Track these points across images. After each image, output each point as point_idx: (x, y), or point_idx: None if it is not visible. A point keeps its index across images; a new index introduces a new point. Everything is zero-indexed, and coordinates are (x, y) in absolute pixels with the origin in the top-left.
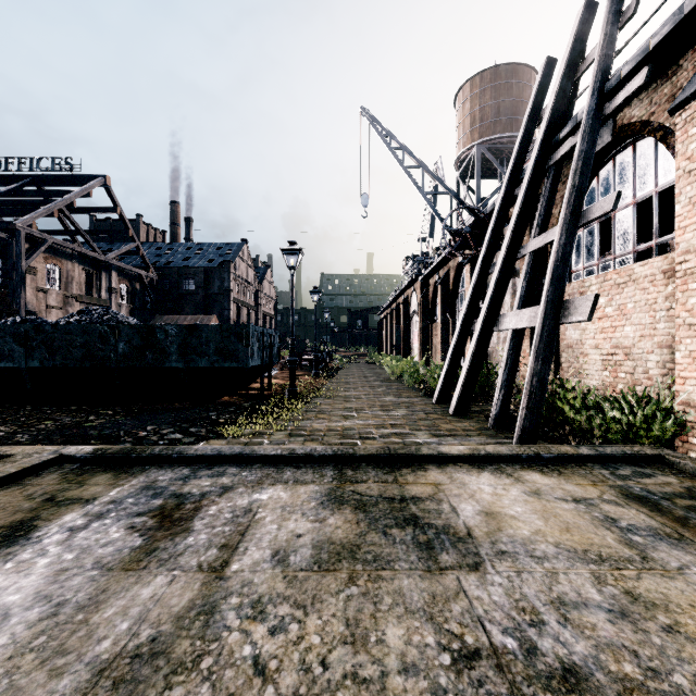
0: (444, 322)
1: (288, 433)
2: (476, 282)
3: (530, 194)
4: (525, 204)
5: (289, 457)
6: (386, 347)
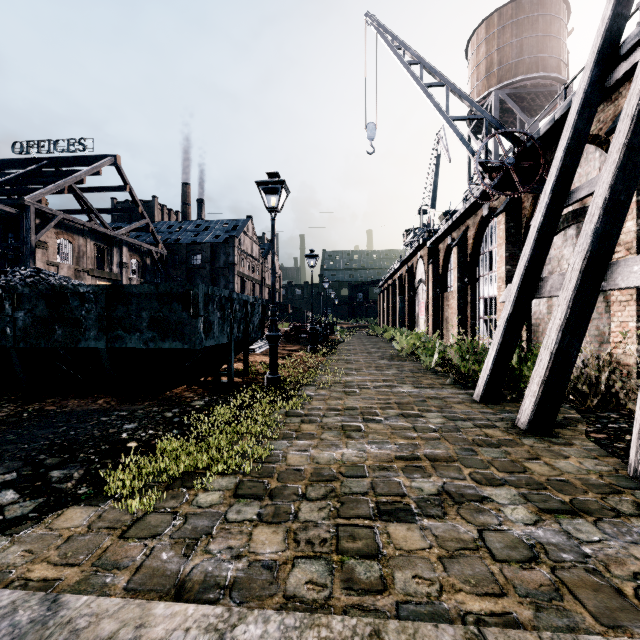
0: (461, 289)
1: (235, 483)
2: (544, 220)
3: None
4: None
5: None
6: (387, 319)
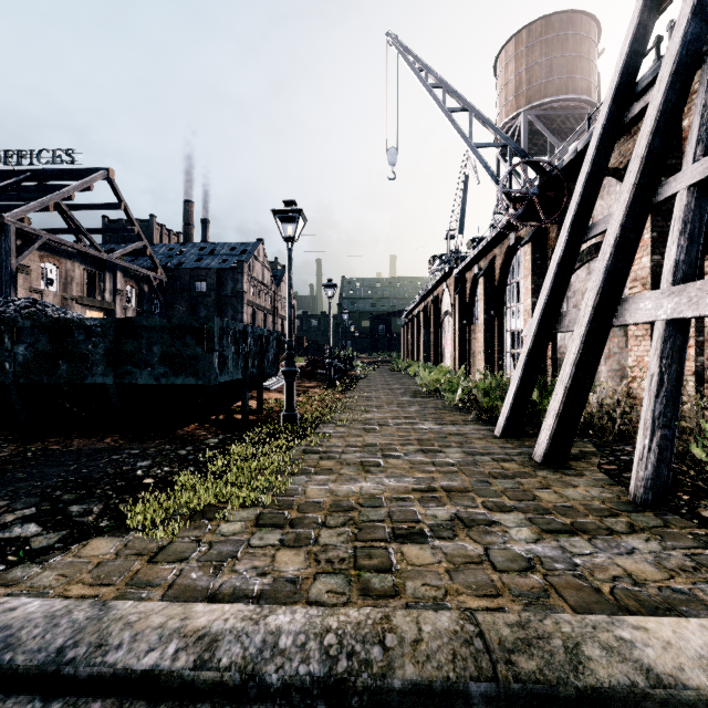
0: (488, 322)
1: (256, 515)
2: (563, 254)
3: (674, 95)
4: (667, 114)
5: (193, 679)
6: (412, 353)
